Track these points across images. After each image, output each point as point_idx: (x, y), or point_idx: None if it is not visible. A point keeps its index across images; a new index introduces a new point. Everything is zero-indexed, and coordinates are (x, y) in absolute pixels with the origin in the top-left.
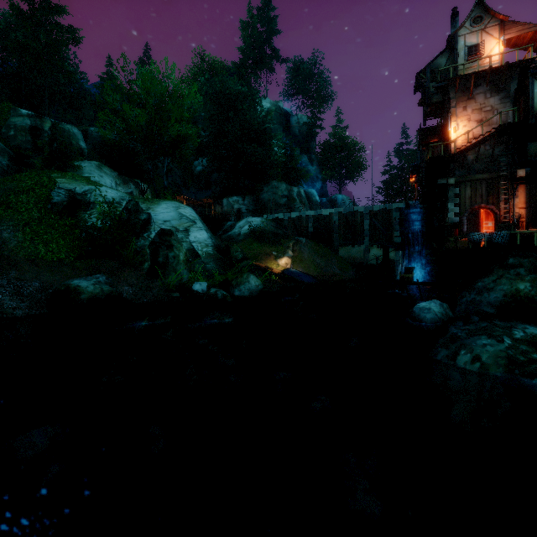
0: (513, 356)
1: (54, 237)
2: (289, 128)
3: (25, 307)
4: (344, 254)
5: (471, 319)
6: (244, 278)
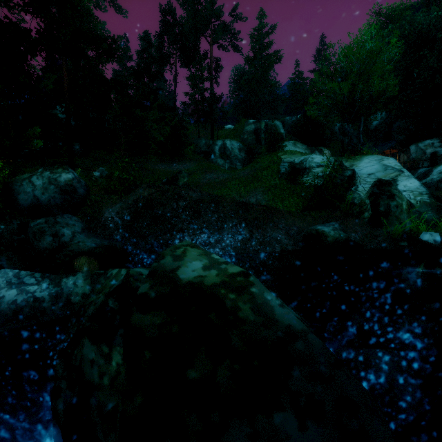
0: None
1: (285, 197)
2: None
3: (291, 244)
4: None
5: None
6: None
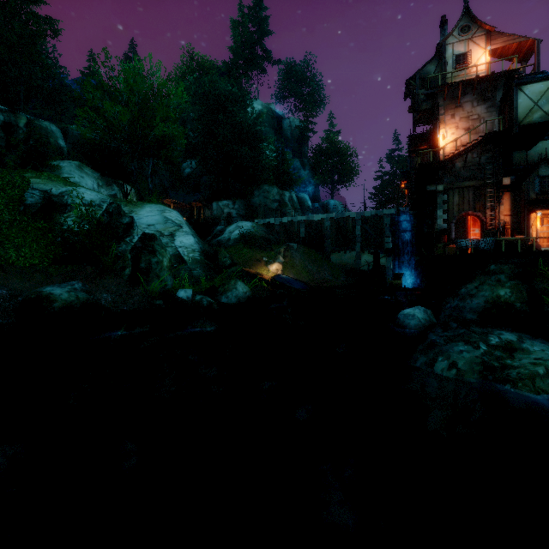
0: (488, 362)
1: (26, 241)
2: (281, 131)
3: None
4: (336, 260)
5: (450, 325)
6: (231, 285)
